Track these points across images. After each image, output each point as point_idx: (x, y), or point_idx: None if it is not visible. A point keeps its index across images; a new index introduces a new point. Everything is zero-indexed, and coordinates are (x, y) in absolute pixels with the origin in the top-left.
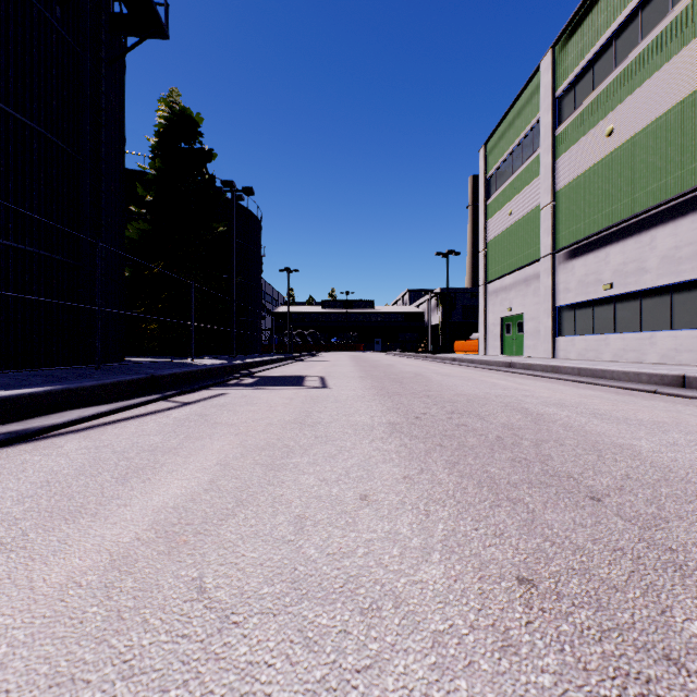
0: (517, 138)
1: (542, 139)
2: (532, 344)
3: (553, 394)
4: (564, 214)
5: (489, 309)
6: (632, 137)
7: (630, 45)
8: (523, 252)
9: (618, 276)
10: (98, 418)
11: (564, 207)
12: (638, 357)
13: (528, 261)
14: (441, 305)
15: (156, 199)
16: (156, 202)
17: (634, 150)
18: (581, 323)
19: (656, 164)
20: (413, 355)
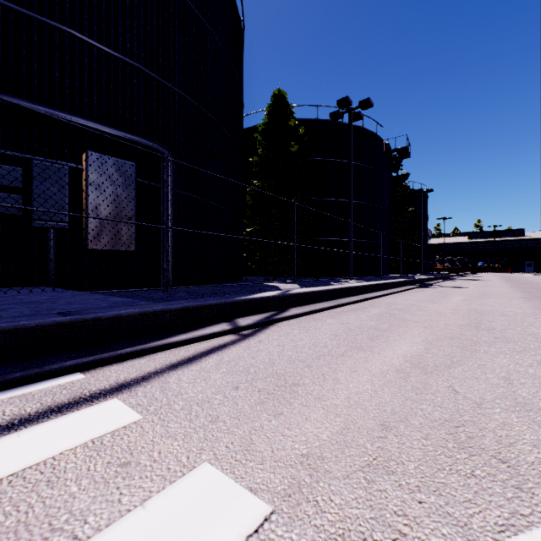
0: None
1: None
2: None
3: None
4: None
5: None
6: None
7: None
8: None
9: None
10: (446, 281)
11: None
12: None
13: None
14: None
15: None
16: None
17: None
18: None
19: None
20: None
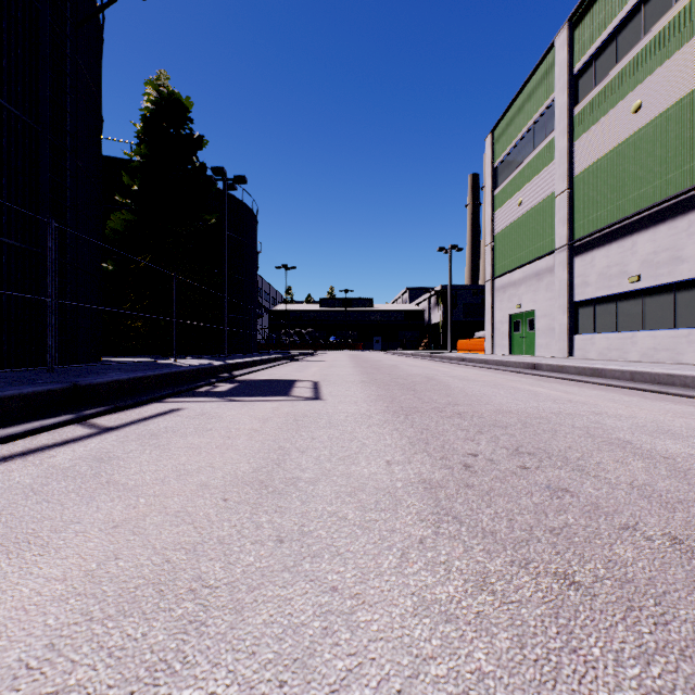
0: (528, 123)
1: (557, 122)
2: (544, 343)
3: (632, 411)
4: (582, 201)
5: (496, 306)
6: (664, 111)
7: (661, 8)
8: (534, 244)
9: (647, 266)
10: None
11: (582, 194)
12: (673, 357)
13: (540, 254)
14: (442, 303)
15: (141, 188)
16: (142, 190)
17: (667, 126)
18: (601, 320)
19: (694, 140)
20: (416, 354)
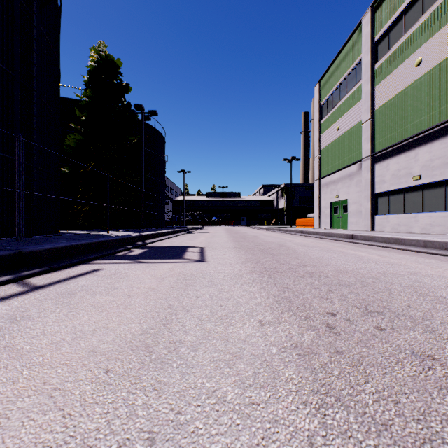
0: (343, 75)
1: (363, 74)
2: (354, 221)
3: (438, 271)
4: (380, 126)
5: (322, 197)
6: (438, 64)
7: None
8: (347, 155)
9: (425, 169)
10: None
11: (380, 121)
12: (444, 230)
13: (352, 162)
14: (285, 195)
15: (88, 118)
16: (88, 120)
17: (440, 74)
18: (394, 205)
19: None
20: (269, 228)
